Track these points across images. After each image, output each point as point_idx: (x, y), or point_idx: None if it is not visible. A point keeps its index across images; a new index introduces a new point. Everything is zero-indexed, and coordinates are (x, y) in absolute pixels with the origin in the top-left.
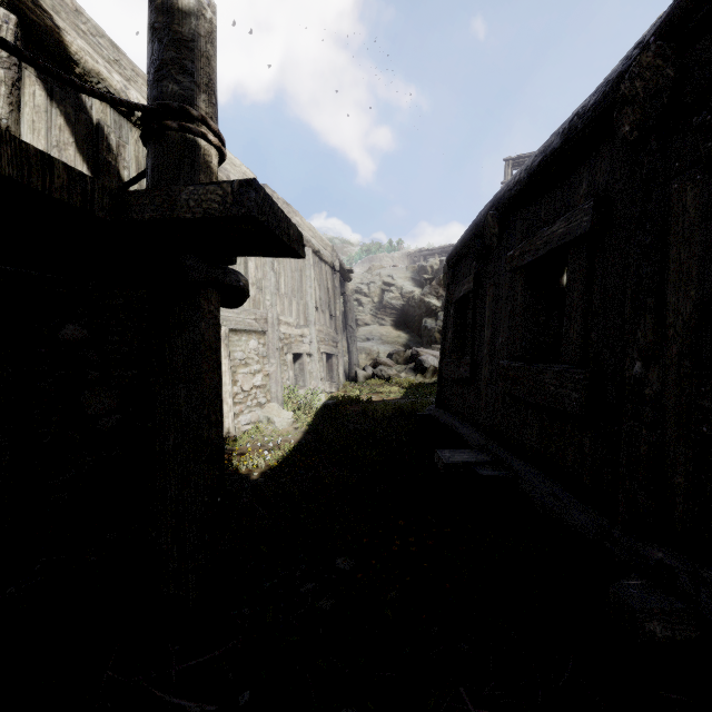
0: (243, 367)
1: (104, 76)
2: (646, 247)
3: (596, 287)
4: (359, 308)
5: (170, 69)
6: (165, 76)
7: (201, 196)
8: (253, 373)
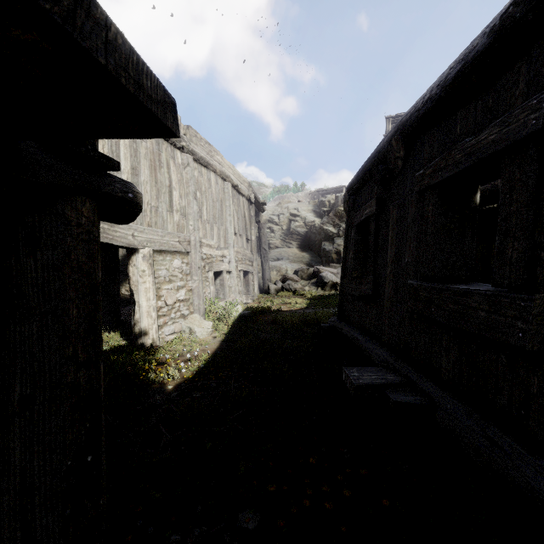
0: (167, 284)
1: None
2: None
3: None
4: (271, 234)
5: None
6: None
7: None
8: (176, 288)
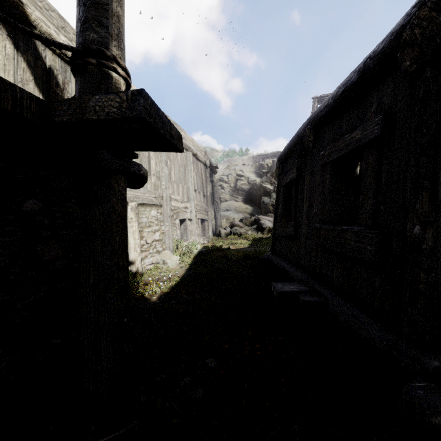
0: (147, 228)
1: (53, 36)
2: (423, 145)
3: (384, 174)
4: (222, 190)
5: (91, 23)
6: (87, 28)
7: (104, 103)
8: (153, 231)
